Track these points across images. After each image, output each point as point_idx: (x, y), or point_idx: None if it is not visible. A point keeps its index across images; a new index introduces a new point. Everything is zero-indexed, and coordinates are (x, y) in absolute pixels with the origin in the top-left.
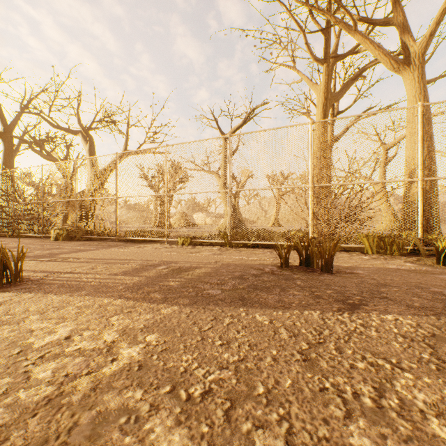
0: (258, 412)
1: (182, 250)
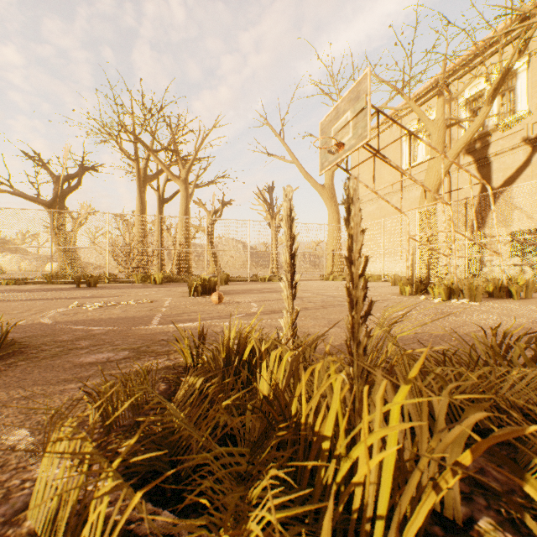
0: (48, 294)
1: (11, 286)
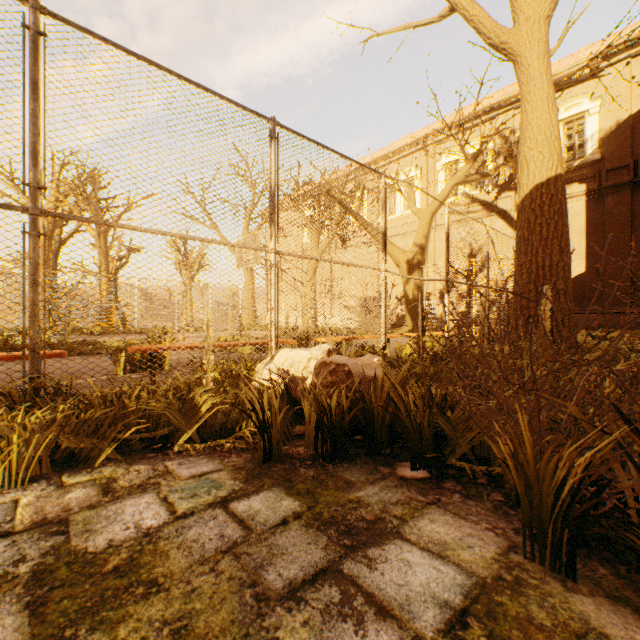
0: None
1: None
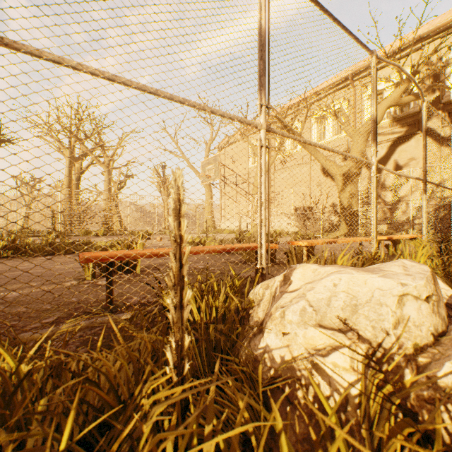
0: None
1: None
